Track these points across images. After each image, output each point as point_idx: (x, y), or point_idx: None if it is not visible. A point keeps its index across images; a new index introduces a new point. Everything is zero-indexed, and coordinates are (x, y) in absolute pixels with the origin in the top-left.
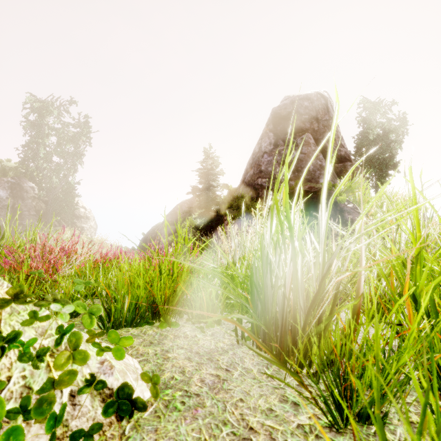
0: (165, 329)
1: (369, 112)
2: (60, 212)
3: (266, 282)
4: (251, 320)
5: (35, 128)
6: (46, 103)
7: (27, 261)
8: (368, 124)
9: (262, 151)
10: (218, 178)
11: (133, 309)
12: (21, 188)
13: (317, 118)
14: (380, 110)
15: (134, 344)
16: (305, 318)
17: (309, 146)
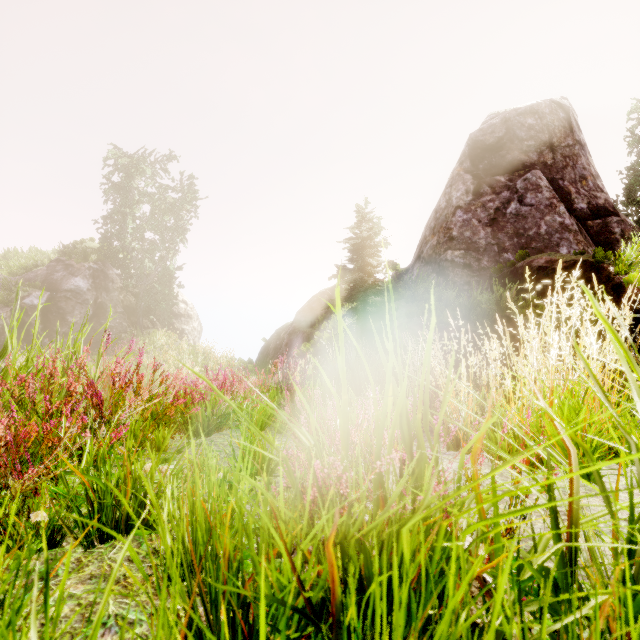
0: None
1: None
2: (154, 309)
3: None
4: None
5: (123, 194)
6: (136, 159)
7: None
8: None
9: (453, 205)
10: (379, 253)
11: None
12: (105, 276)
13: (551, 144)
14: None
15: None
16: None
17: (538, 192)
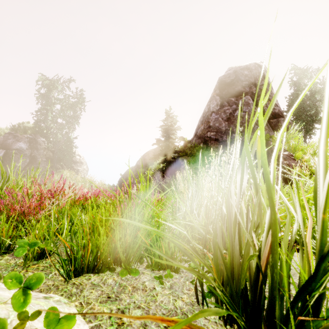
0: (125, 277)
1: (298, 77)
2: (63, 159)
3: (233, 247)
4: (222, 311)
5: (45, 99)
6: (53, 81)
7: (21, 201)
8: (298, 87)
9: (211, 111)
10: (176, 133)
11: (94, 256)
12: (36, 142)
13: (255, 84)
14: (308, 75)
15: (91, 299)
16: (290, 304)
17: (248, 106)
